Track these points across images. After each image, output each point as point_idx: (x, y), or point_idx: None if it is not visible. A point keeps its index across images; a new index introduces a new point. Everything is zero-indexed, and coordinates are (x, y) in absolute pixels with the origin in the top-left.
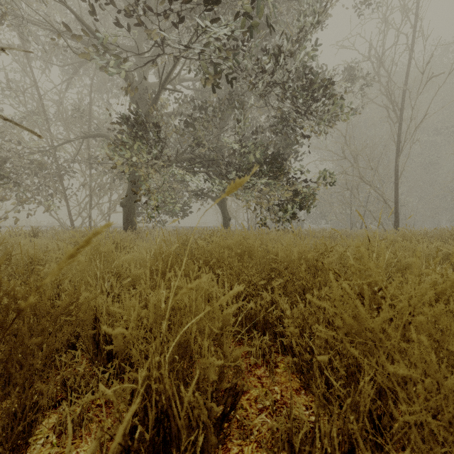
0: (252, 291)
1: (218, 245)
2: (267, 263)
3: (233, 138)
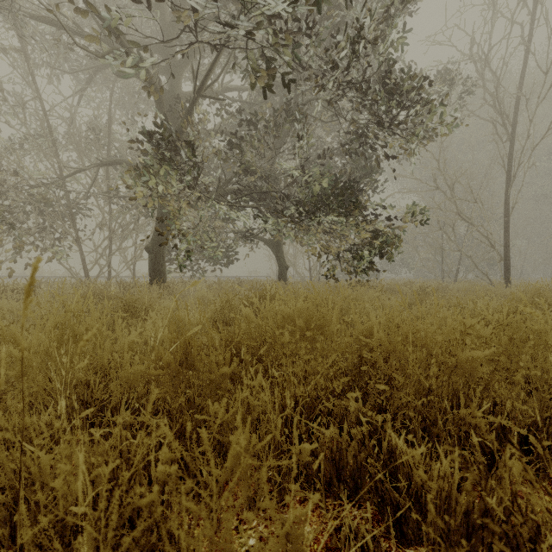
0: (333, 407)
1: (272, 315)
2: (354, 348)
3: (291, 165)
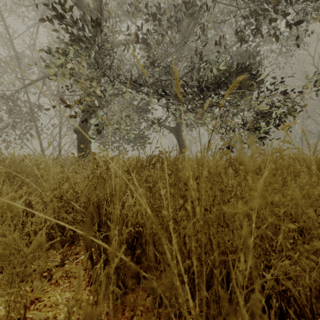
0: None
1: None
2: None
3: None
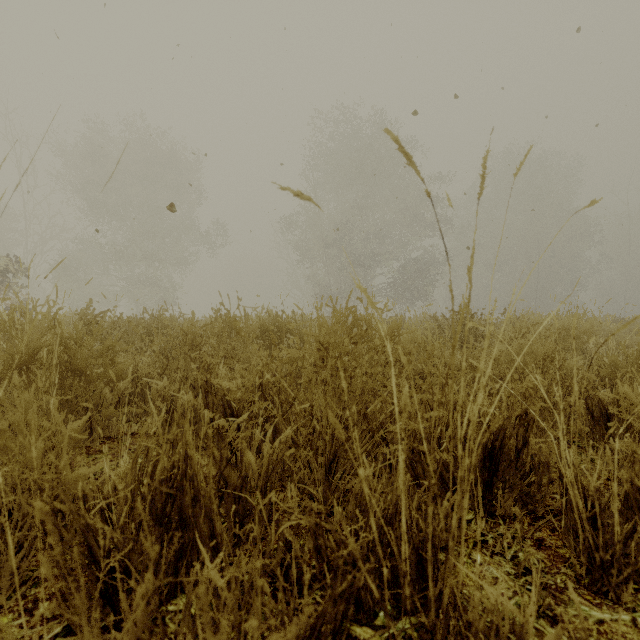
0: None
1: None
2: None
3: None
